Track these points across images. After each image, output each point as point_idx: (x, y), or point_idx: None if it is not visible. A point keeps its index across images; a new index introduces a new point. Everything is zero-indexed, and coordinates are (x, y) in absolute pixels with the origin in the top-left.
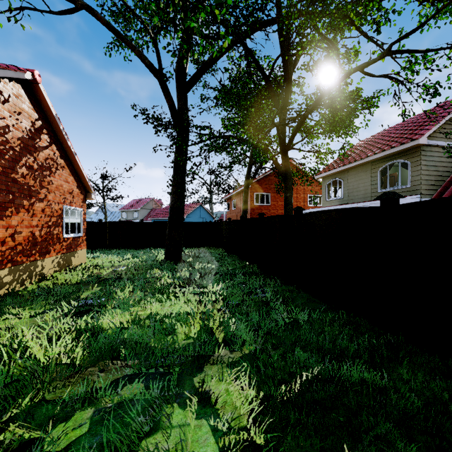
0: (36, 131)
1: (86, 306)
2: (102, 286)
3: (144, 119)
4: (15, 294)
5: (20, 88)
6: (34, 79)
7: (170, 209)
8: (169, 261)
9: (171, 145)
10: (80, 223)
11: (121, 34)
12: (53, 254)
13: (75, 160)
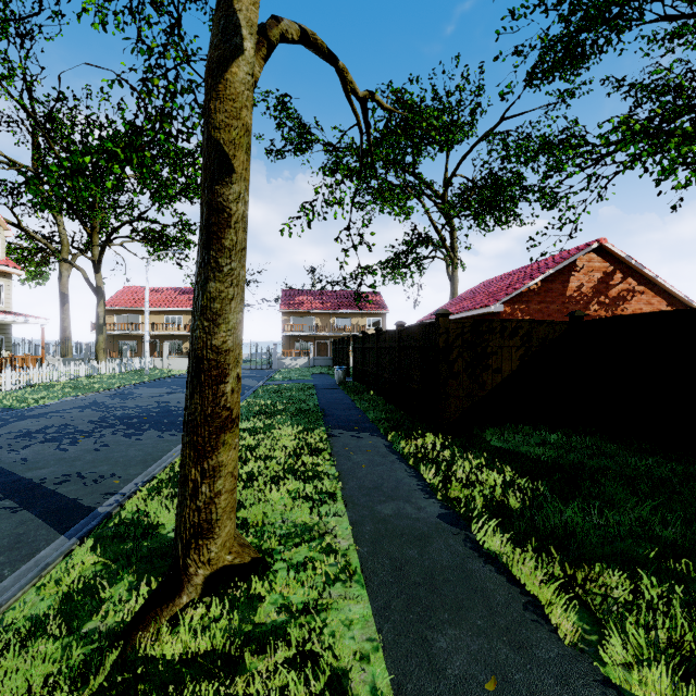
0: (607, 276)
1: None
2: None
3: None
4: None
5: (592, 254)
6: (600, 244)
7: None
8: None
9: None
10: None
11: None
12: None
13: (658, 282)
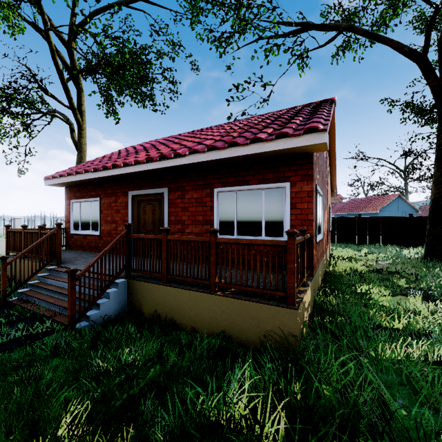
0: None
1: (439, 296)
2: (400, 278)
3: (403, 110)
4: (336, 274)
5: None
6: (334, 104)
7: (432, 202)
8: (435, 261)
9: (439, 130)
10: (330, 219)
11: (378, 35)
12: (328, 244)
13: (333, 165)
